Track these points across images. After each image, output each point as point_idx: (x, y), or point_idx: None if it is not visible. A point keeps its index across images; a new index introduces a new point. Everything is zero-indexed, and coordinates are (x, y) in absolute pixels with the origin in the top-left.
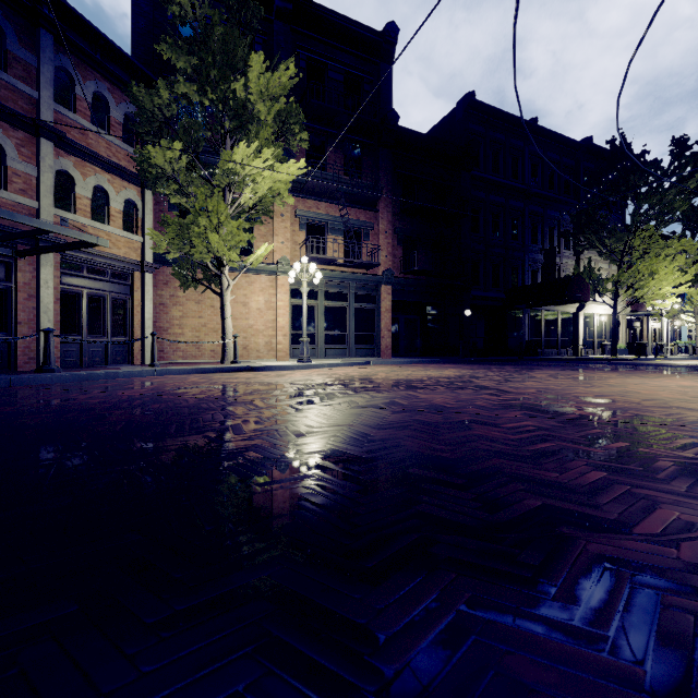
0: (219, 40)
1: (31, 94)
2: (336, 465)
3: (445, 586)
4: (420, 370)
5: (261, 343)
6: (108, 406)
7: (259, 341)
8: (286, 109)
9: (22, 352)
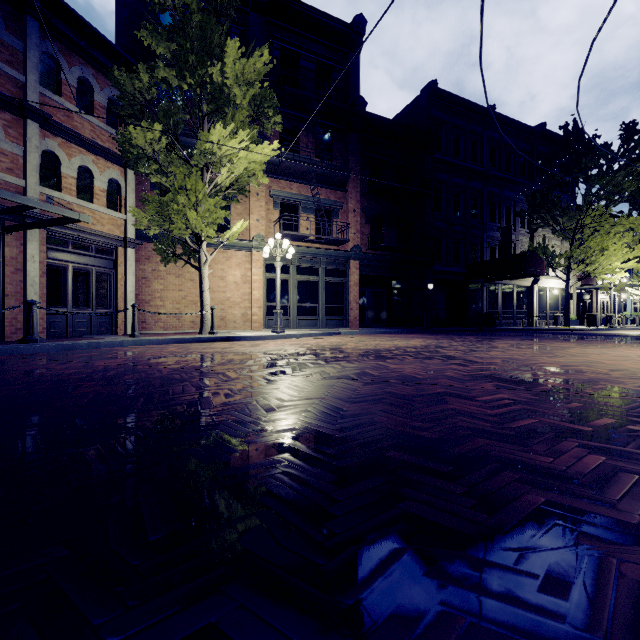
0: (197, 27)
1: (17, 78)
2: (307, 446)
3: (453, 639)
4: (387, 340)
5: (237, 314)
6: (81, 377)
7: (235, 313)
8: (260, 94)
9: (9, 323)
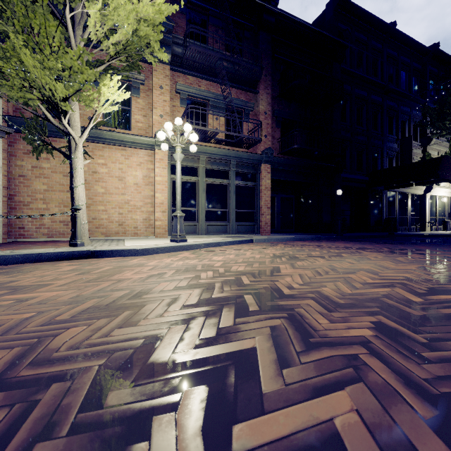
0: None
1: None
2: None
3: None
4: (327, 254)
5: (138, 219)
6: None
7: (136, 218)
8: None
9: None
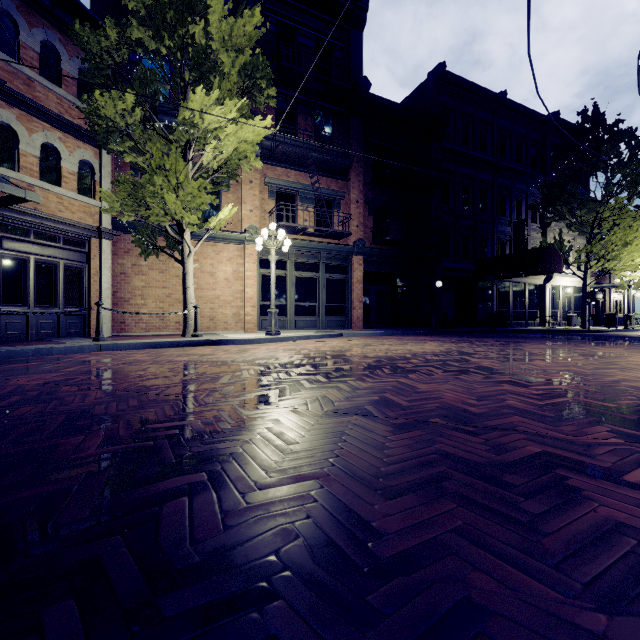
0: None
1: None
2: None
3: None
4: (397, 343)
5: (228, 314)
6: None
7: (226, 313)
8: (252, 62)
9: None
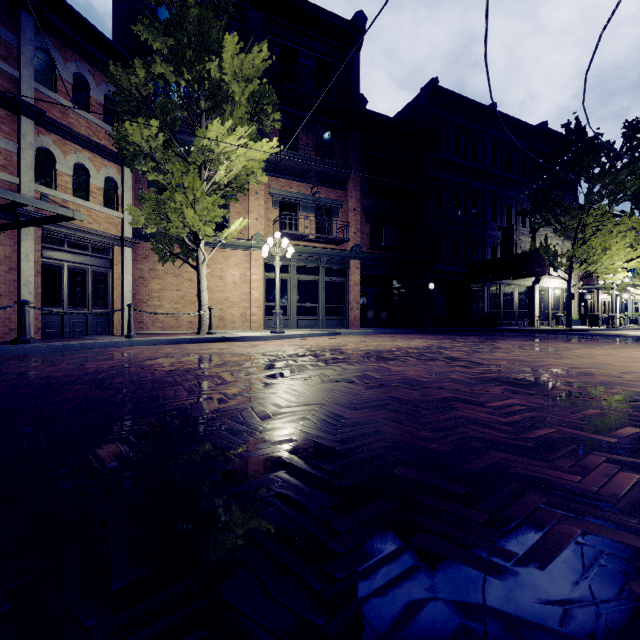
0: (194, 22)
1: (11, 73)
2: (305, 461)
3: None
4: (388, 340)
5: (236, 314)
6: (70, 380)
7: (234, 313)
8: (259, 90)
9: (2, 324)
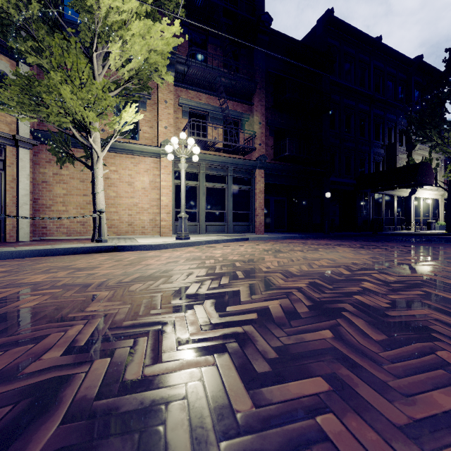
0: None
1: None
2: None
3: None
4: (307, 249)
5: (145, 219)
6: None
7: (143, 218)
8: None
9: None
